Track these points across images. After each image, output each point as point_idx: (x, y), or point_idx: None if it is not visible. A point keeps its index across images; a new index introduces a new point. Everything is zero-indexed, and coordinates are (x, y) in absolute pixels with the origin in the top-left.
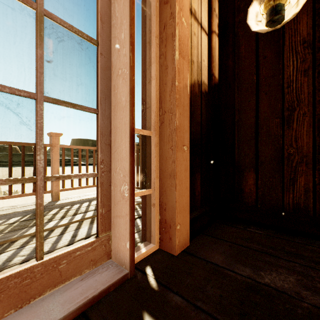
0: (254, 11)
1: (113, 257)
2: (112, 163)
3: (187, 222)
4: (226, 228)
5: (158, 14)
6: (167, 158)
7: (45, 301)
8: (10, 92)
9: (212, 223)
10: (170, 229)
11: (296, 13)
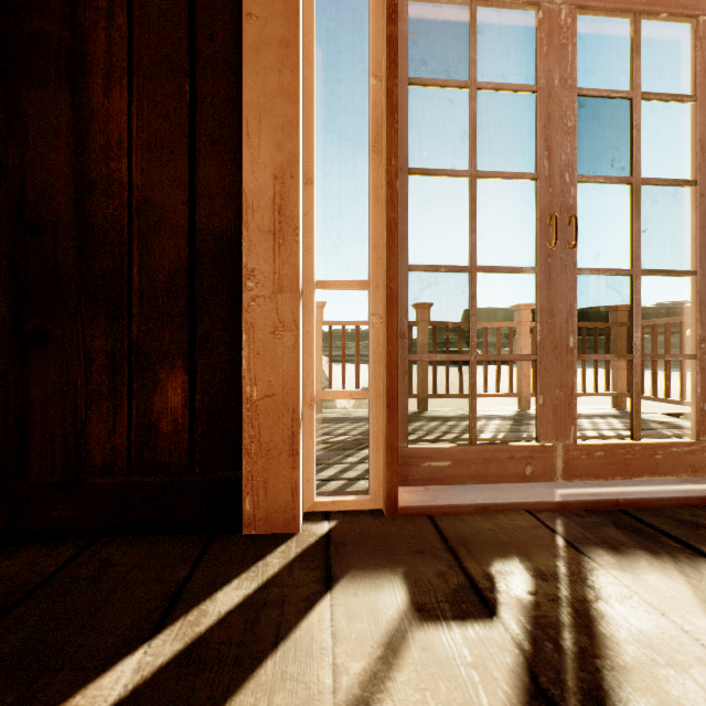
0: None
1: None
2: None
3: None
4: None
5: None
6: None
7: (647, 483)
8: (615, 274)
9: None
10: None
11: None
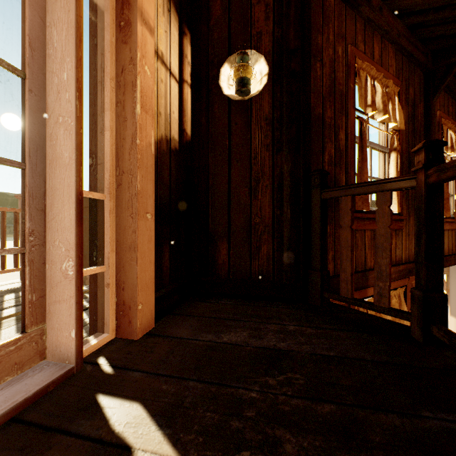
0: (226, 73)
1: (50, 356)
2: (47, 234)
3: (151, 301)
4: (198, 304)
5: (114, 52)
6: (126, 227)
7: None
8: None
9: (183, 302)
10: (130, 311)
11: (259, 91)
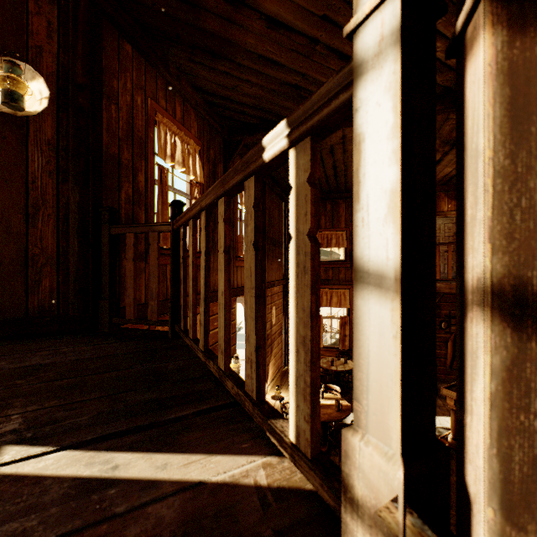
0: None
1: None
2: None
3: None
4: None
5: None
6: None
7: None
8: None
9: None
10: None
11: (38, 113)
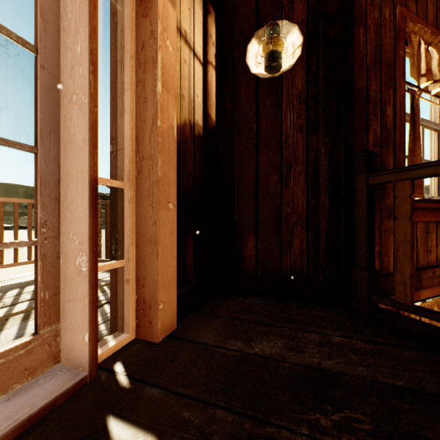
0: (254, 50)
1: (64, 360)
2: (61, 225)
3: (173, 299)
4: (223, 302)
5: (135, 27)
6: (147, 218)
7: None
8: None
9: (207, 299)
10: (150, 310)
11: (292, 65)
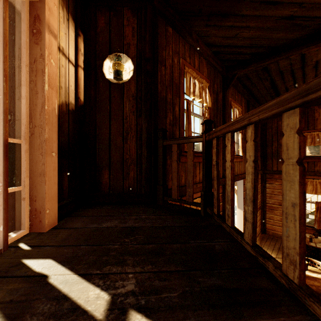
0: (108, 65)
1: None
2: None
3: (55, 208)
4: (88, 210)
5: (29, 48)
6: (38, 161)
7: None
8: None
9: (78, 209)
10: (40, 214)
11: (128, 79)
